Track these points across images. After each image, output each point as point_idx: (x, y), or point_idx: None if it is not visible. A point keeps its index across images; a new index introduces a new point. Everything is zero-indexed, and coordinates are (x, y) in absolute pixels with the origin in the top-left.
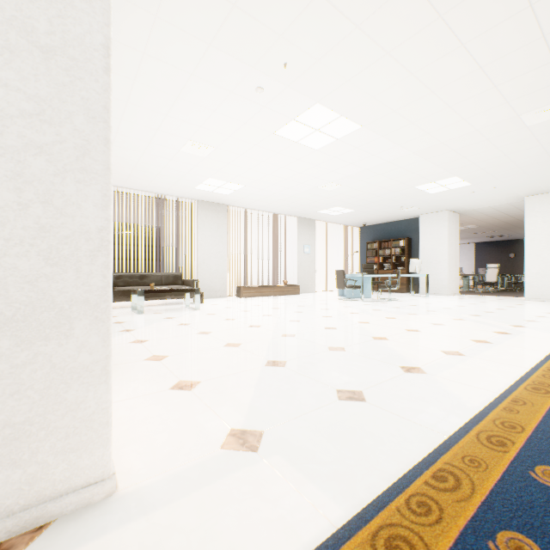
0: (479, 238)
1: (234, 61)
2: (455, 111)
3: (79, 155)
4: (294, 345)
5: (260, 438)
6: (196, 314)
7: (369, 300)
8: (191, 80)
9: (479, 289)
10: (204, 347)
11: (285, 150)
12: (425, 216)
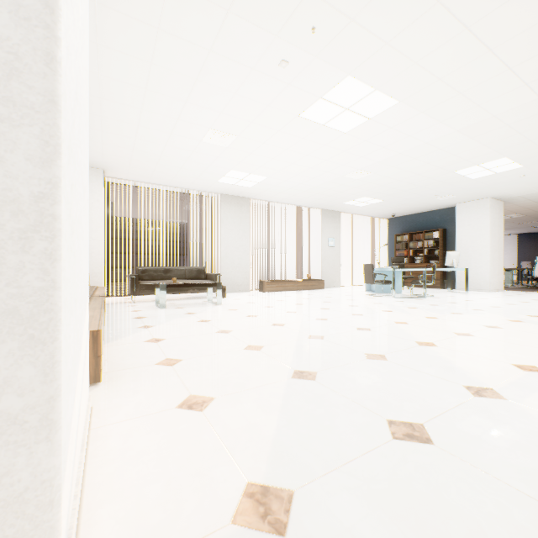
0: (522, 229)
1: (255, 29)
2: (517, 74)
3: (1, 76)
4: (324, 351)
5: (289, 506)
6: (217, 310)
7: (400, 296)
8: (209, 58)
9: (524, 284)
10: (222, 350)
11: (311, 135)
12: (463, 205)
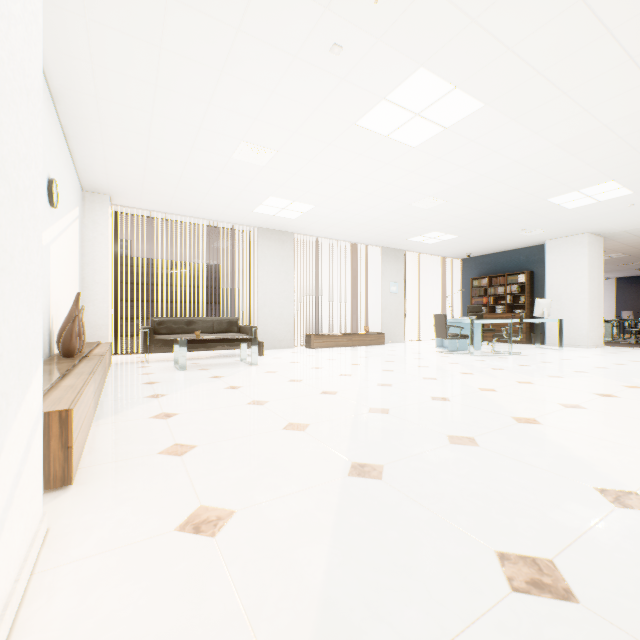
0: (622, 271)
1: None
2: (639, 66)
3: None
4: (391, 431)
5: None
6: (251, 372)
7: (479, 353)
8: (237, 40)
9: (627, 338)
10: (252, 430)
11: (370, 150)
12: (555, 242)
